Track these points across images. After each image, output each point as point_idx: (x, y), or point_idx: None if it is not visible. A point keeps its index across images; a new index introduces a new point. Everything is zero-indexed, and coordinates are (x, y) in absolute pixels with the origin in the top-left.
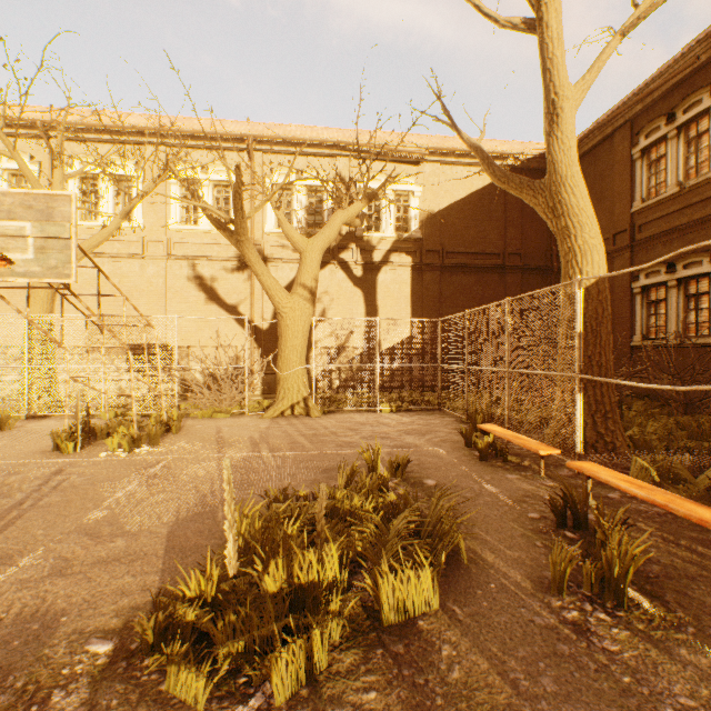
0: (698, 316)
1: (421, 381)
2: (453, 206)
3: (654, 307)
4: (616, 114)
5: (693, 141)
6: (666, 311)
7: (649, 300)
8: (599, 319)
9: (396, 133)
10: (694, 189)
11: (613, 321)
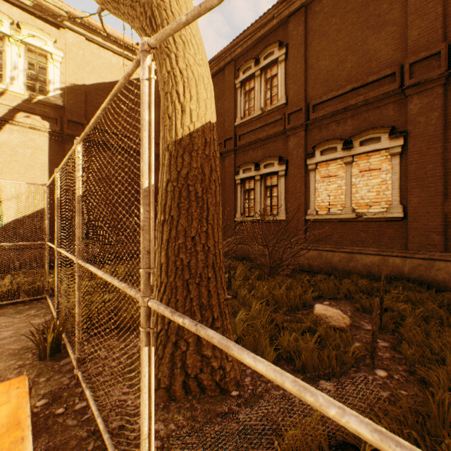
0: (271, 201)
1: (61, 255)
2: (102, 85)
3: (248, 194)
4: (226, 50)
5: (269, 81)
6: (254, 197)
7: (245, 189)
8: (207, 182)
9: None
10: (270, 113)
11: (225, 203)
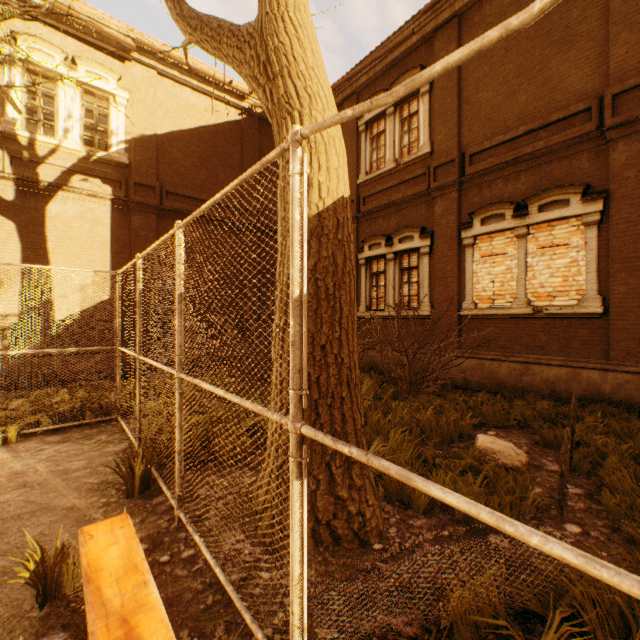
0: (410, 289)
1: (127, 363)
2: (178, 134)
3: (376, 278)
4: (346, 79)
5: (407, 121)
6: (385, 283)
7: (372, 272)
8: (339, 275)
9: (89, 6)
10: (408, 167)
11: None
